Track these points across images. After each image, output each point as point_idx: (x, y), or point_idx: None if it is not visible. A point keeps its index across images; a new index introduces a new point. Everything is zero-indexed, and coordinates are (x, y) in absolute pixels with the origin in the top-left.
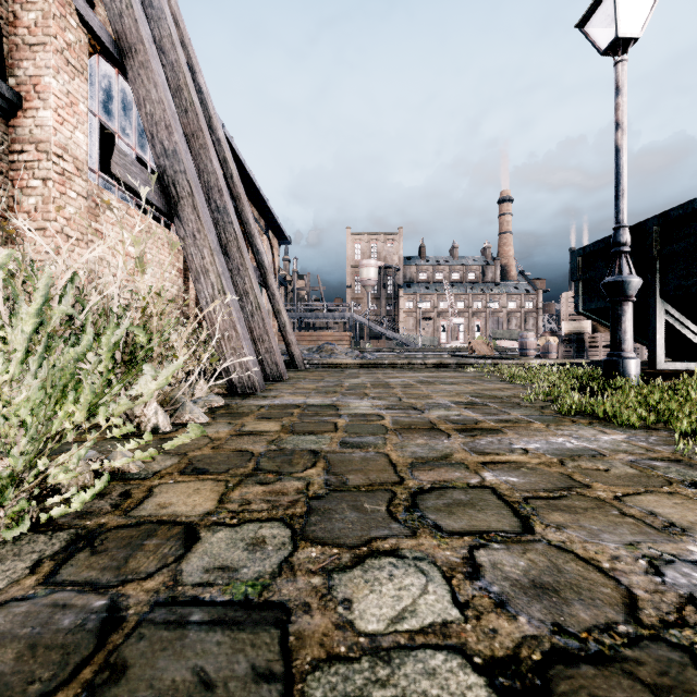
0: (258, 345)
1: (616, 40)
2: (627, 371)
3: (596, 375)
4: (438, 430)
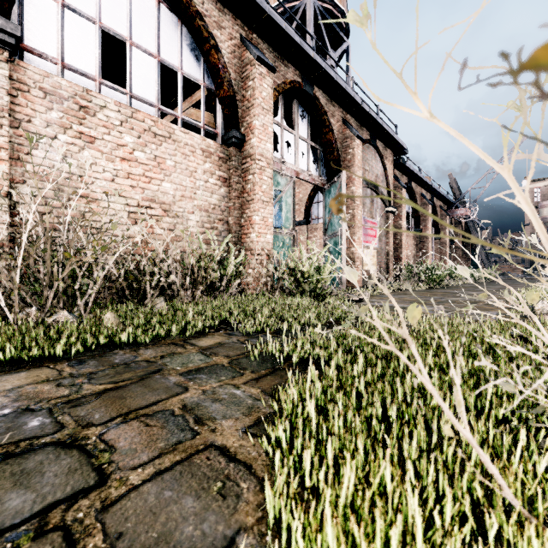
0: None
1: None
2: None
3: None
4: None
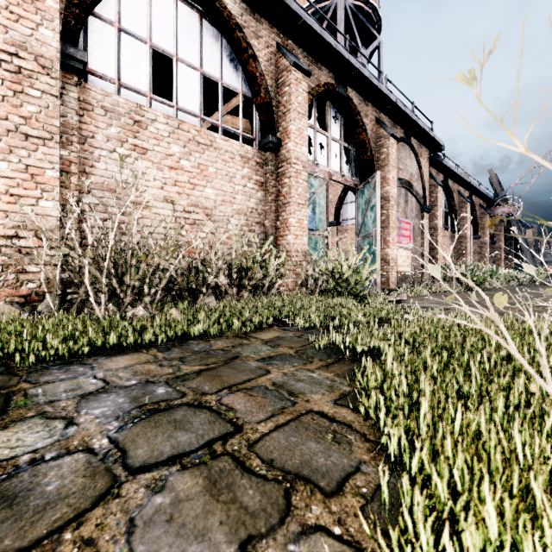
0: None
1: None
2: None
3: None
4: None
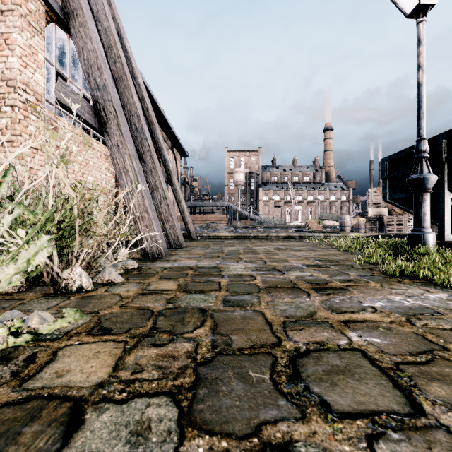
0: (165, 224)
1: (419, 6)
2: (427, 242)
3: (403, 244)
4: (299, 289)
